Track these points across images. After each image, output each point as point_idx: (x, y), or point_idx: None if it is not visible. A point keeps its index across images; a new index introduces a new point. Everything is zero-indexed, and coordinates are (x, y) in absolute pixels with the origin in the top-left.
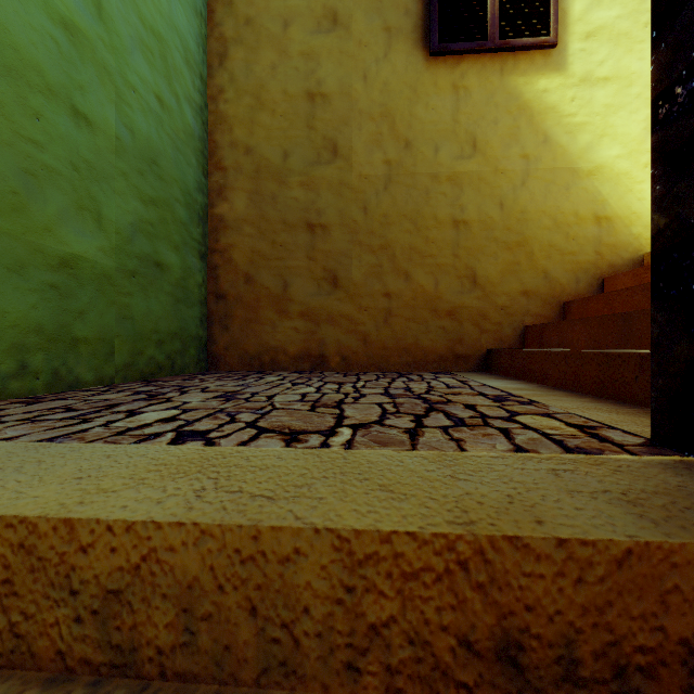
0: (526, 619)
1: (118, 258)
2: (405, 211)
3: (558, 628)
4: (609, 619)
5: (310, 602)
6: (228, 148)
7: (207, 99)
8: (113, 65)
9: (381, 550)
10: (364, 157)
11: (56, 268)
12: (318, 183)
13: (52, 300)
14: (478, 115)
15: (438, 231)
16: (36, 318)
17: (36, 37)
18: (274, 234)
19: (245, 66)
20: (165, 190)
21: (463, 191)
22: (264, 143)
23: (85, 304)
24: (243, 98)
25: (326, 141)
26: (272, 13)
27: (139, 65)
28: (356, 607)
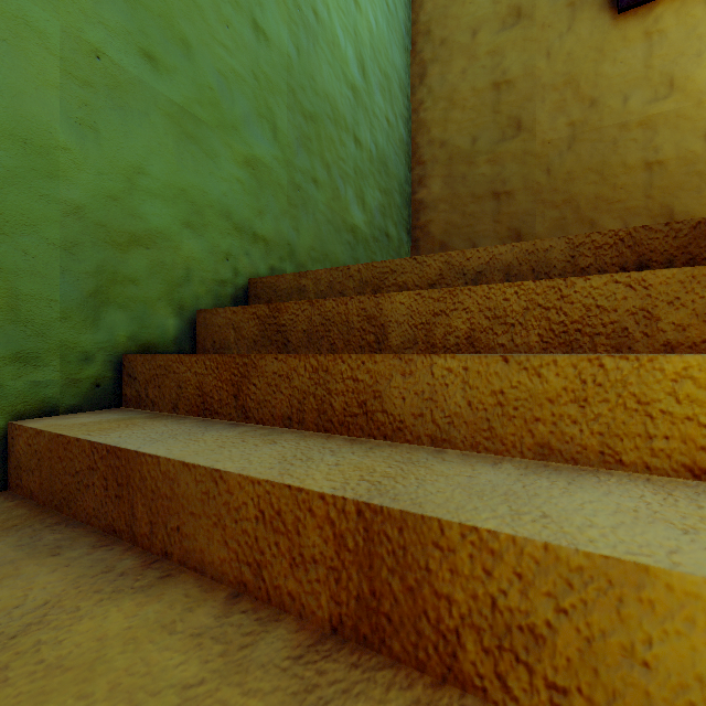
0: (650, 256)
1: (370, 229)
2: (589, 165)
3: (665, 257)
4: (689, 250)
5: (556, 264)
6: (426, 146)
7: (410, 112)
8: (368, 105)
9: (586, 241)
10: (547, 125)
11: (349, 232)
12: (503, 157)
13: (348, 251)
14: (676, 53)
15: (627, 176)
16: (343, 259)
17: (343, 100)
18: (464, 207)
19: (440, 78)
20: (390, 183)
21: (657, 132)
22: (455, 135)
23: (358, 255)
24: (438, 103)
25: (511, 120)
26: (462, 28)
27: (379, 100)
28: (575, 263)
